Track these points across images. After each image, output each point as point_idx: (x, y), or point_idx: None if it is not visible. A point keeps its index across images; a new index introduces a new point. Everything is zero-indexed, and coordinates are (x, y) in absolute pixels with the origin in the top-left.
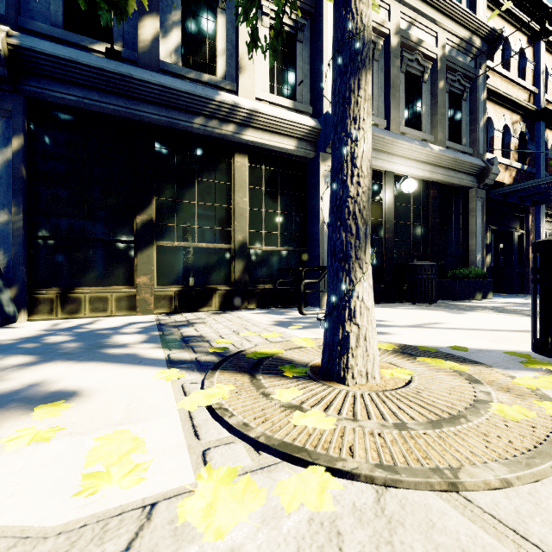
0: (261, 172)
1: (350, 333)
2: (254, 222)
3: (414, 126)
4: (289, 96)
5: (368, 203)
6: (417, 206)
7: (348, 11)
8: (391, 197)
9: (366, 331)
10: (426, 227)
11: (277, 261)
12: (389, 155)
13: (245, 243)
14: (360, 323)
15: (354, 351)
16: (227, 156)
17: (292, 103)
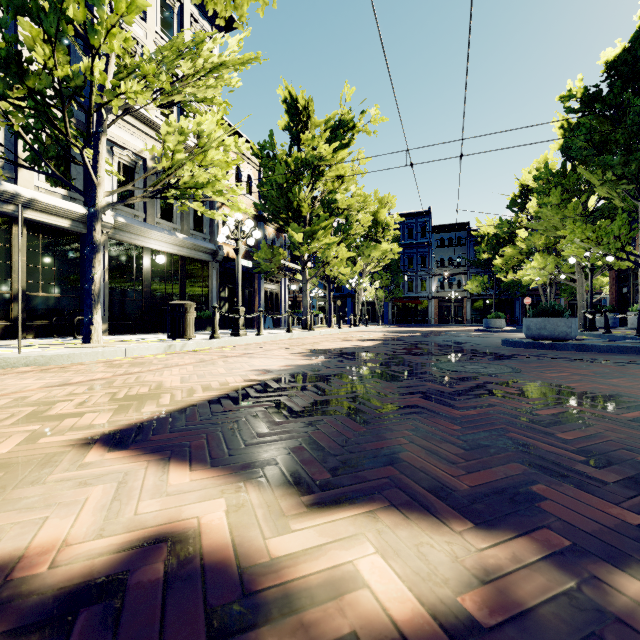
0: (39, 239)
1: (92, 329)
2: (32, 275)
3: (168, 218)
4: (64, 185)
5: (99, 292)
6: (170, 271)
7: (92, 235)
8: (149, 265)
9: (98, 329)
10: (177, 285)
11: (53, 304)
12: (146, 238)
13: (24, 291)
14: (96, 326)
15: (94, 334)
16: (6, 225)
17: (67, 192)
